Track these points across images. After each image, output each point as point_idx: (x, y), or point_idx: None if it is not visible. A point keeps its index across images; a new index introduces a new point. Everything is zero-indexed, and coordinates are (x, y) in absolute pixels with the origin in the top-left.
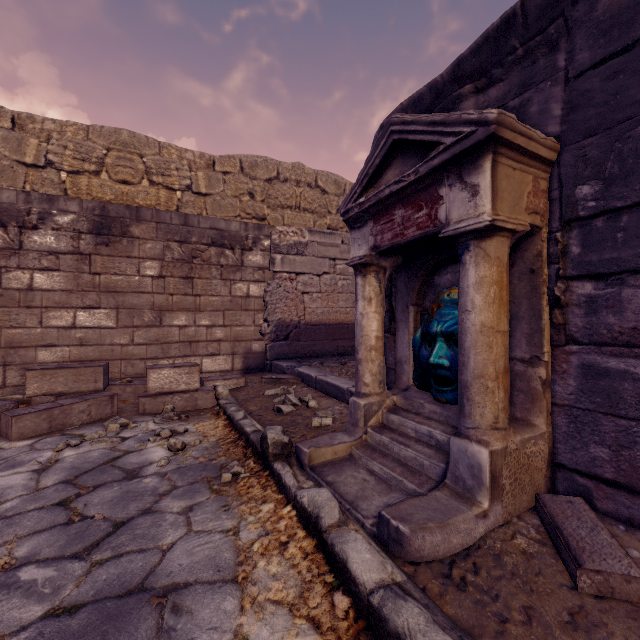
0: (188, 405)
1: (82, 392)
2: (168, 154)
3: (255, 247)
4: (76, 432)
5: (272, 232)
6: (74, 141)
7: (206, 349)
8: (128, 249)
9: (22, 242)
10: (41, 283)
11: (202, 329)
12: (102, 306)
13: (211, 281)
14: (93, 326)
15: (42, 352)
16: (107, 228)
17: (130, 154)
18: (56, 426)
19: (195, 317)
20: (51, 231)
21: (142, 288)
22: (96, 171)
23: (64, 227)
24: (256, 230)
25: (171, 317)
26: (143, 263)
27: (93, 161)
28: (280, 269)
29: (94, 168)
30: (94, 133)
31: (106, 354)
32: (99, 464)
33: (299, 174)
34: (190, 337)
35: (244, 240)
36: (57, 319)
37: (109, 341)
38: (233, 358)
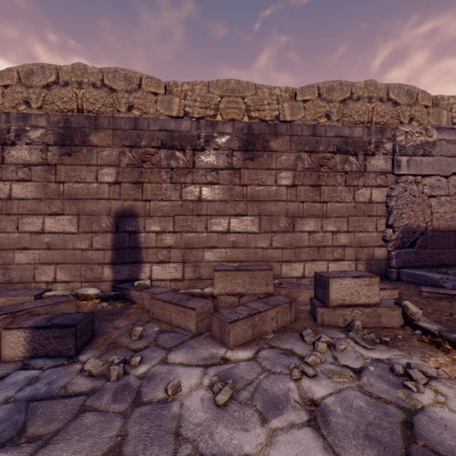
0: (369, 321)
1: (256, 294)
2: (262, 93)
3: (377, 151)
4: (281, 345)
5: (395, 134)
6: (200, 95)
7: (331, 254)
8: (267, 162)
9: (194, 162)
10: (206, 195)
11: (328, 235)
12: (248, 213)
13: (336, 188)
14: (242, 231)
15: (207, 252)
16: (252, 145)
17: (236, 98)
18: (256, 333)
19: (322, 223)
20: (213, 151)
21: (278, 197)
22: (213, 115)
23: (221, 147)
24: (378, 134)
25: (301, 223)
26: (279, 174)
27: (212, 107)
28: (405, 172)
29: (212, 113)
30: (212, 86)
31: (251, 256)
32: (399, 437)
33: (372, 90)
34: (317, 242)
35: (366, 145)
36: (217, 225)
37: (253, 244)
38: (356, 264)
